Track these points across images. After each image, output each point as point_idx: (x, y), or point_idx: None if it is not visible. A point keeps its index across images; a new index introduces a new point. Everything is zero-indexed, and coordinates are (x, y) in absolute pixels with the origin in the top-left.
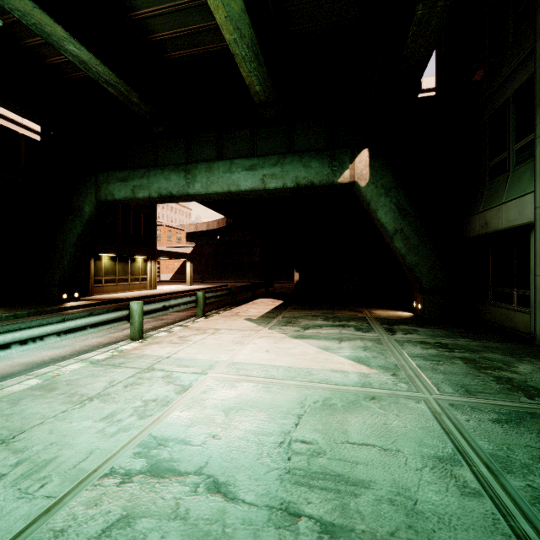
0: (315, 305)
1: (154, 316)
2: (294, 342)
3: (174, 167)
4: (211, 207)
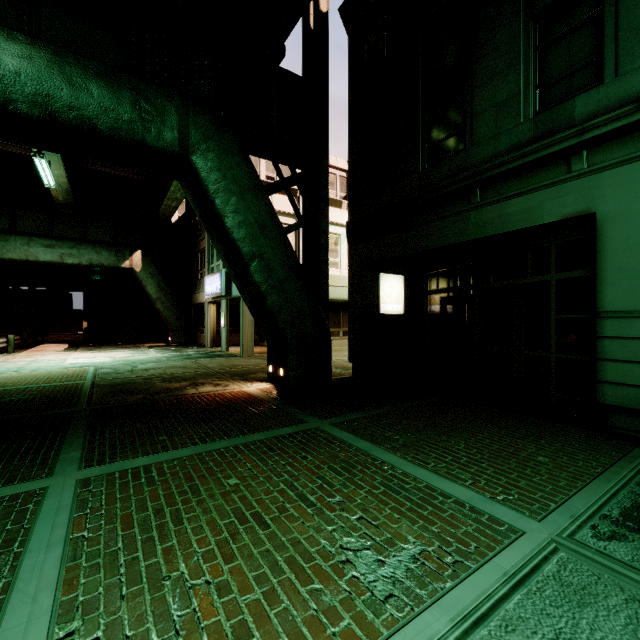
0: (102, 344)
1: None
2: (100, 353)
3: None
4: None
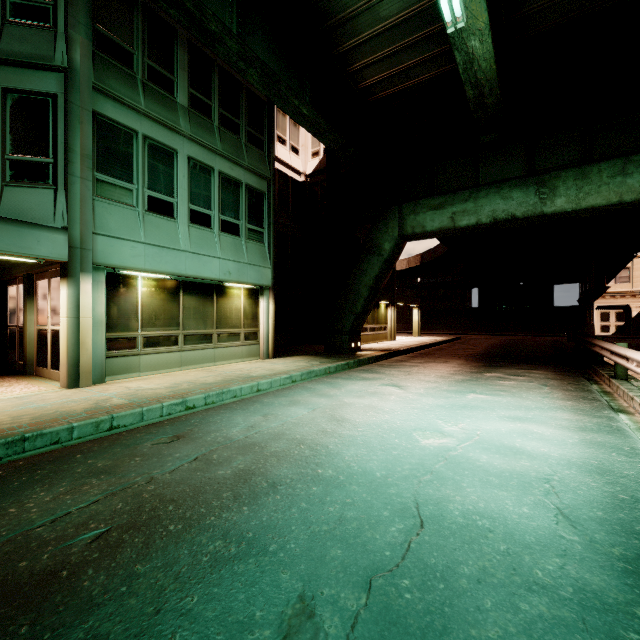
0: None
1: (520, 374)
2: None
3: (518, 181)
4: (444, 239)
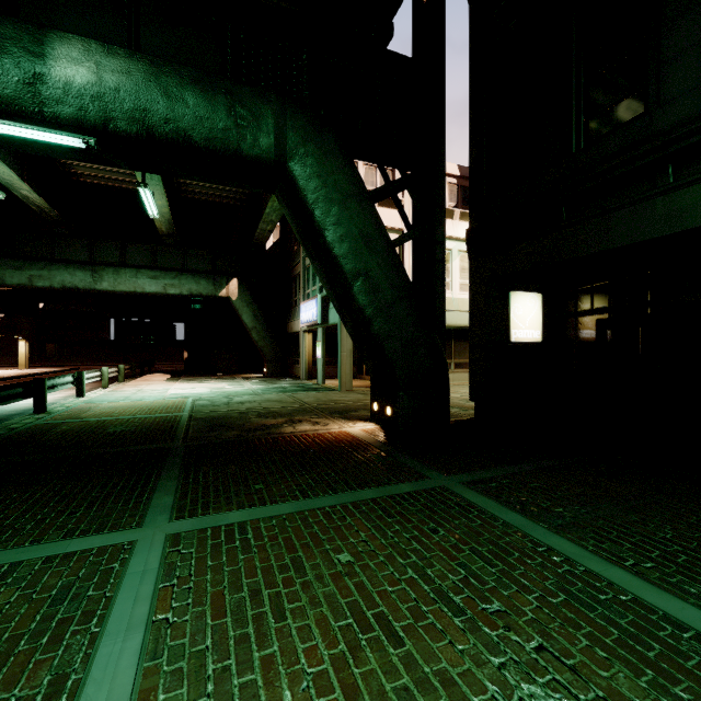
0: (201, 375)
1: None
2: (199, 384)
3: (80, 266)
4: None
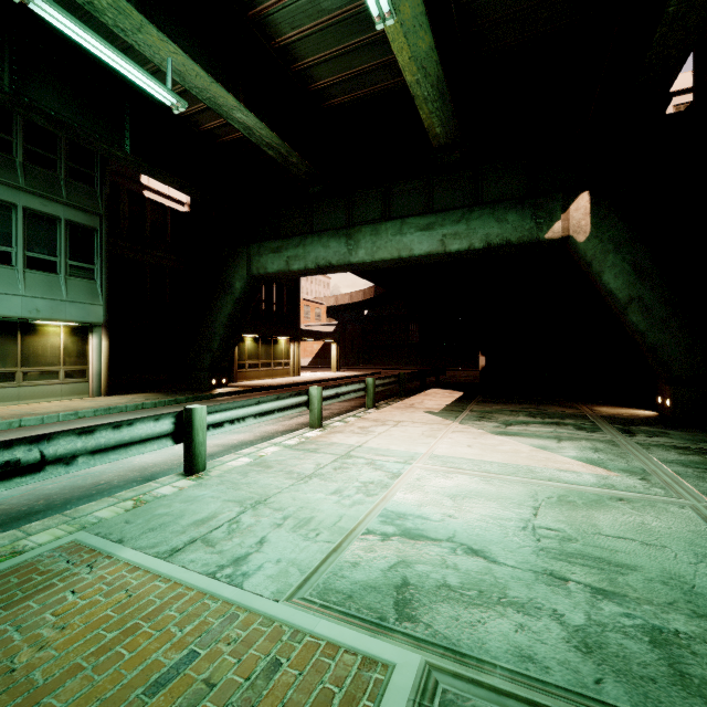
0: (508, 398)
1: None
2: (497, 438)
3: (333, 232)
4: (361, 274)
